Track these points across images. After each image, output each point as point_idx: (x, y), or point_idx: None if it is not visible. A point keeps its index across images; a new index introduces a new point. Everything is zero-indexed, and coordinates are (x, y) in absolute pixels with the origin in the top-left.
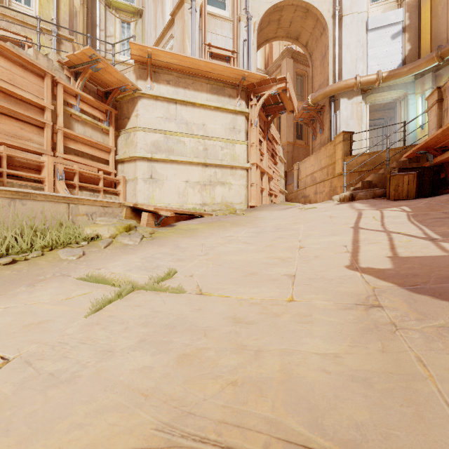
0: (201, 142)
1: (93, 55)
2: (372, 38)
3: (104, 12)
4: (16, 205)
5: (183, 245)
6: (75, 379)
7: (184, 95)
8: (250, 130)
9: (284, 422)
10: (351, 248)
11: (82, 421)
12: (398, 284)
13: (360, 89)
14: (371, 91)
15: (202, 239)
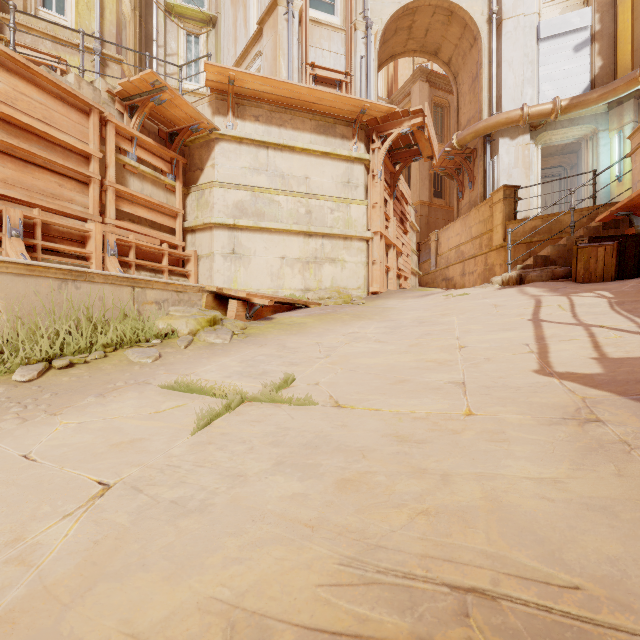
0: (303, 201)
1: (156, 82)
2: (546, 52)
3: (164, 21)
4: (68, 288)
5: (291, 344)
6: (208, 508)
7: (279, 136)
8: (371, 184)
9: (510, 556)
10: (535, 347)
11: (238, 556)
12: (618, 393)
13: (528, 124)
14: (544, 127)
15: (315, 337)
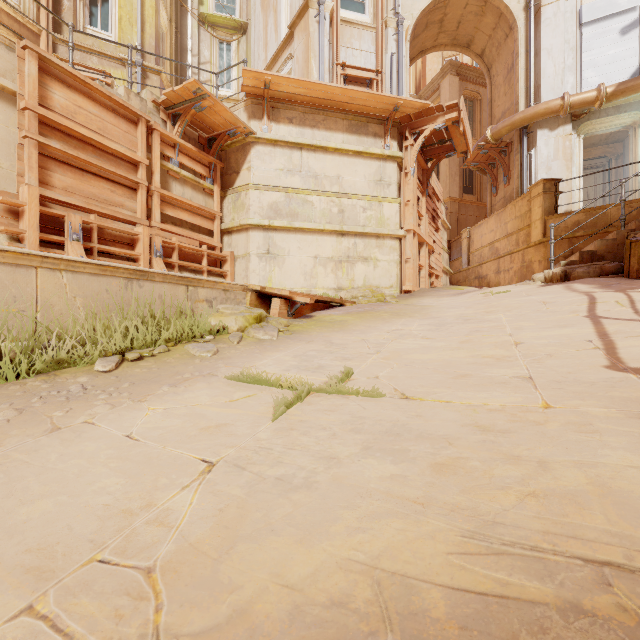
0: (336, 201)
1: (198, 90)
2: (589, 36)
3: (197, 31)
4: (133, 287)
5: (337, 341)
6: (313, 485)
7: (312, 137)
8: (403, 182)
9: (636, 536)
10: (600, 344)
11: (359, 526)
12: None
13: (569, 114)
14: (587, 116)
15: (360, 334)
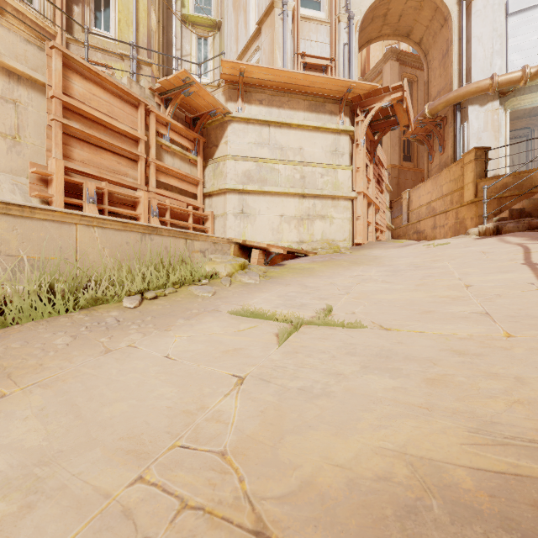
0: (298, 169)
1: (187, 79)
2: (515, 25)
3: (180, 29)
4: (146, 240)
5: (310, 284)
6: (331, 394)
7: (279, 116)
8: (355, 152)
9: None
10: None
11: (380, 424)
12: None
13: (497, 92)
14: (513, 93)
15: (327, 278)
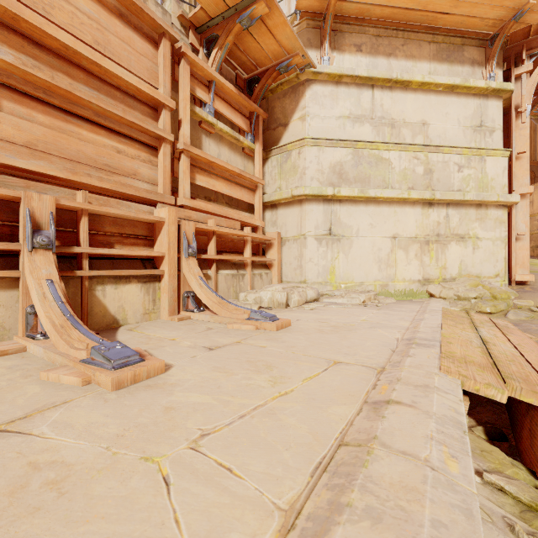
0: (421, 157)
1: None
2: None
3: None
4: None
5: None
6: None
7: (388, 70)
8: (514, 126)
9: None
10: None
11: None
12: None
13: None
14: None
15: None
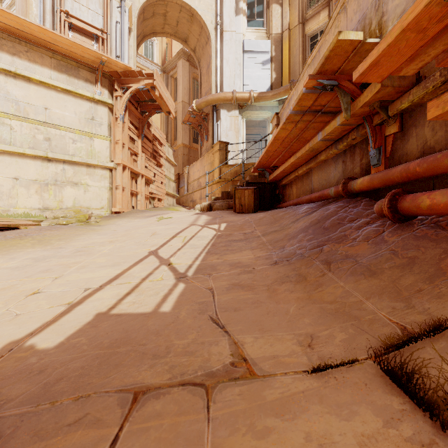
0: (41, 129)
1: None
2: (248, 60)
3: None
4: None
5: None
6: None
7: (12, 64)
8: (114, 124)
9: None
10: (83, 295)
11: None
12: None
13: (237, 104)
14: (247, 108)
15: None
